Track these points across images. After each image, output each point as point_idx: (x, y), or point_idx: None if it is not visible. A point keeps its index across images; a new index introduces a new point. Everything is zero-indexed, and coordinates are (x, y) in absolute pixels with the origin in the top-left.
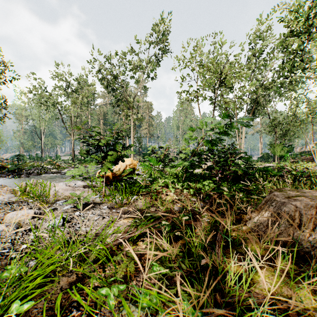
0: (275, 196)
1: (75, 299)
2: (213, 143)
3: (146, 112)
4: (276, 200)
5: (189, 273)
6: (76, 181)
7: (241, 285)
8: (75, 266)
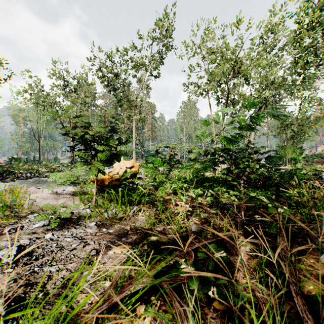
0: None
1: None
2: (231, 140)
3: (149, 113)
4: None
5: None
6: (67, 186)
7: None
8: None
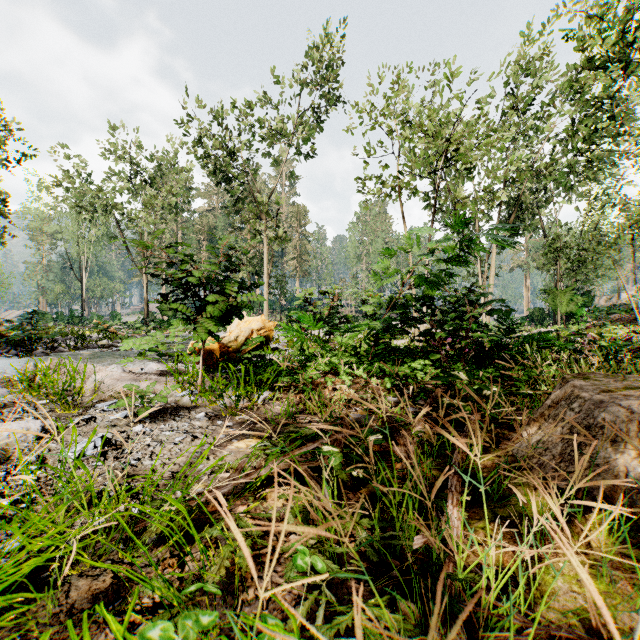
0: (578, 388)
1: (100, 639)
2: (432, 282)
3: (294, 225)
4: (581, 398)
5: (386, 569)
6: (147, 363)
7: (516, 603)
8: (114, 550)
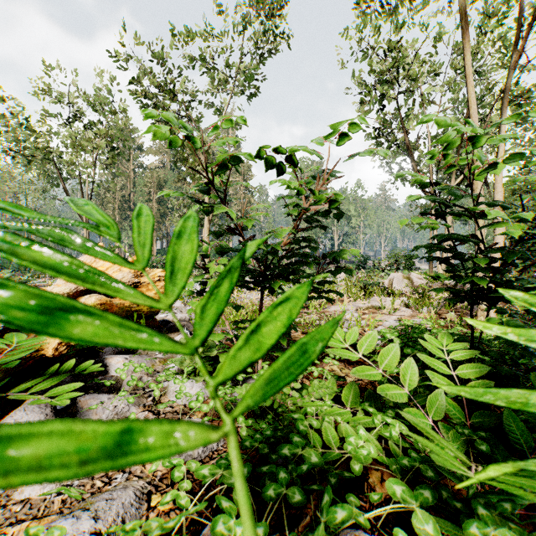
0: None
1: None
2: None
3: (239, 179)
4: None
5: None
6: None
7: None
8: None
